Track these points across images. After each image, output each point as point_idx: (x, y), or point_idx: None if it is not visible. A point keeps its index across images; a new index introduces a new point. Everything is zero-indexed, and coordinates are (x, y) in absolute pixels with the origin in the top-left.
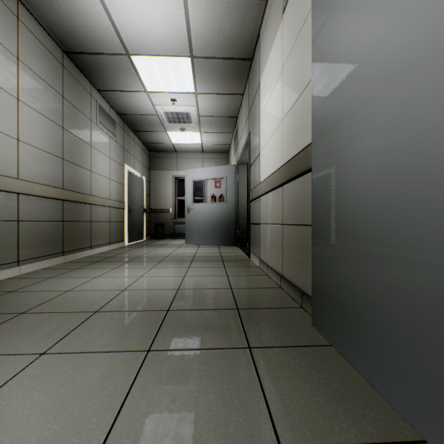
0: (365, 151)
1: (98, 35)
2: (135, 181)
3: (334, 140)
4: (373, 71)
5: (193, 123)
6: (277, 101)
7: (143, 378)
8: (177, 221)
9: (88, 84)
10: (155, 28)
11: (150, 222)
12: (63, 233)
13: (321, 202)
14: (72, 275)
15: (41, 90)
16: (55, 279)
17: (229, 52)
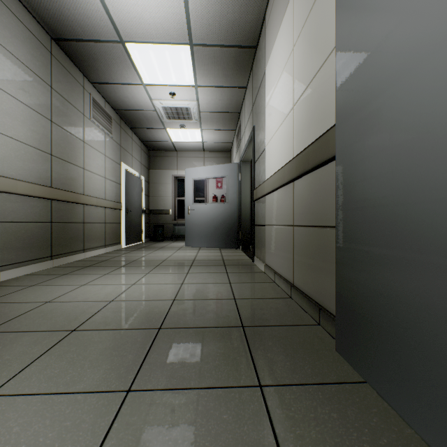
0: (428, 122)
1: (89, 19)
2: (133, 180)
3: (371, 115)
4: (443, 5)
5: (193, 119)
6: (286, 87)
7: (115, 440)
8: (177, 223)
9: (80, 76)
10: (150, 10)
11: (149, 223)
12: (51, 235)
13: (350, 198)
14: (57, 282)
15: (25, 78)
16: (37, 288)
17: (231, 39)
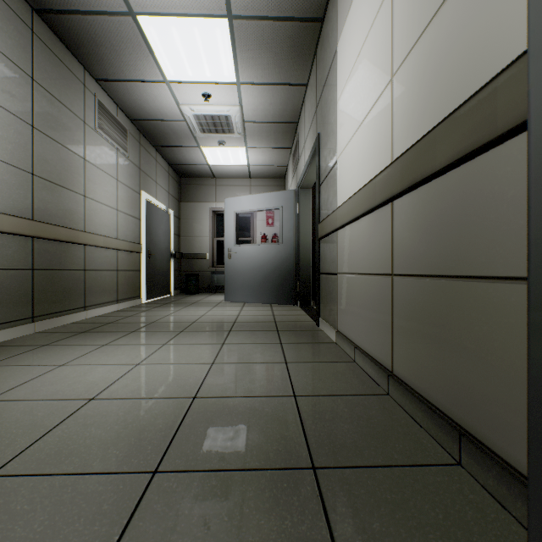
0: None
1: None
2: (158, 215)
3: None
4: None
5: (235, 132)
6: (376, 51)
7: None
8: (216, 270)
9: (79, 69)
10: None
11: (180, 271)
12: (33, 288)
13: None
14: (25, 359)
15: None
16: None
17: (287, 6)
